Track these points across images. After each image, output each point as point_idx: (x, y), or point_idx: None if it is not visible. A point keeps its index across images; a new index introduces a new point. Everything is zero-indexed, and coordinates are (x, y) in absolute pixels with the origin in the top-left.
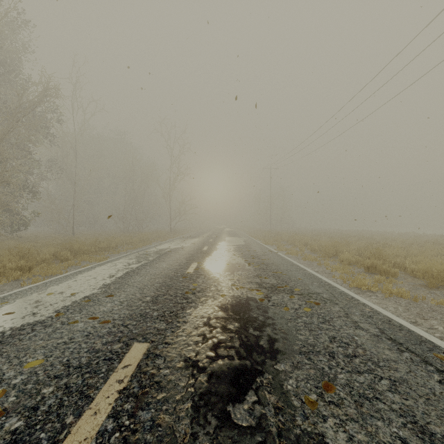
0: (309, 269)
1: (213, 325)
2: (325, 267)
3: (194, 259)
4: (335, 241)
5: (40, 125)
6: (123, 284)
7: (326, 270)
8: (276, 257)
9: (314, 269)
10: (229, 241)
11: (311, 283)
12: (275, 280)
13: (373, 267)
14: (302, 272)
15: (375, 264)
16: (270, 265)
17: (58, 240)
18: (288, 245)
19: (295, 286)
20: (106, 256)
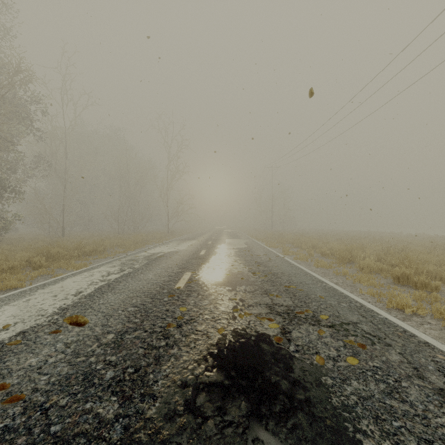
0: (328, 281)
1: (202, 405)
2: (343, 276)
3: (188, 267)
4: (345, 243)
5: (22, 116)
6: (86, 308)
7: (346, 281)
8: (284, 263)
9: (332, 280)
10: (230, 243)
11: (339, 304)
12: (290, 300)
13: (404, 278)
14: (320, 286)
15: (407, 274)
16: (280, 275)
17: (43, 242)
18: (293, 248)
19: (318, 309)
20: (89, 261)
